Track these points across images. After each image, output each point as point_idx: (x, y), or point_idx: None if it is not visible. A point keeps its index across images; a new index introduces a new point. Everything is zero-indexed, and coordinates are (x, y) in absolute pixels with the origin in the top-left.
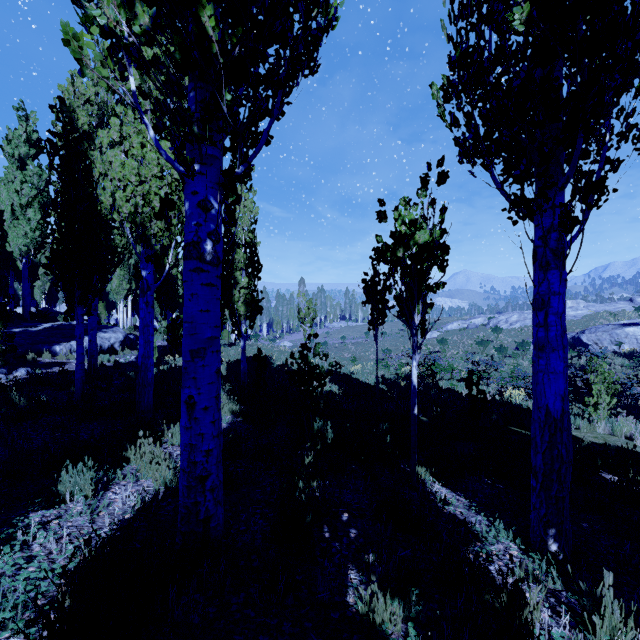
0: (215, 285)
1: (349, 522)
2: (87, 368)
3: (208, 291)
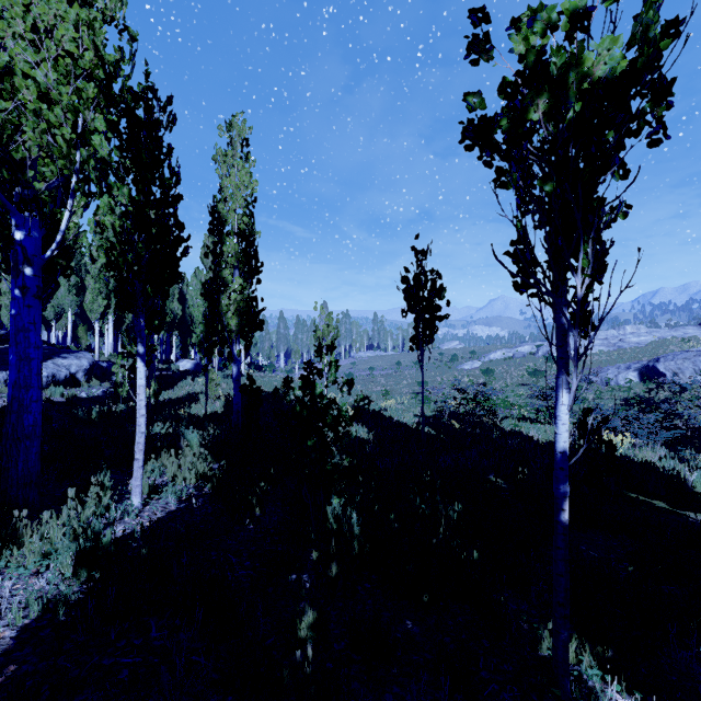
0: None
1: None
2: None
3: None
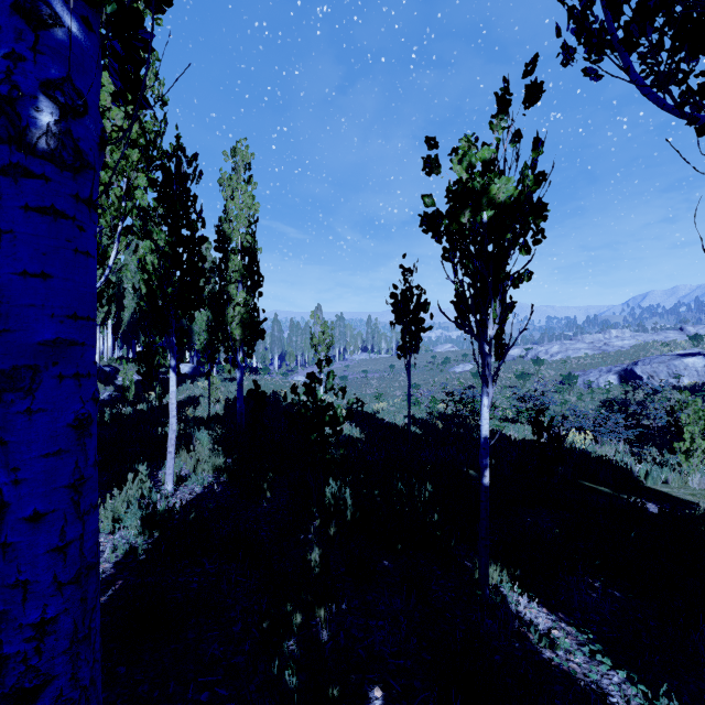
0: (69, 216)
1: None
2: None
3: (45, 227)
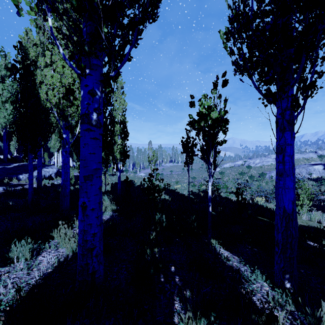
0: (98, 139)
1: (175, 272)
2: (36, 187)
3: (94, 142)
